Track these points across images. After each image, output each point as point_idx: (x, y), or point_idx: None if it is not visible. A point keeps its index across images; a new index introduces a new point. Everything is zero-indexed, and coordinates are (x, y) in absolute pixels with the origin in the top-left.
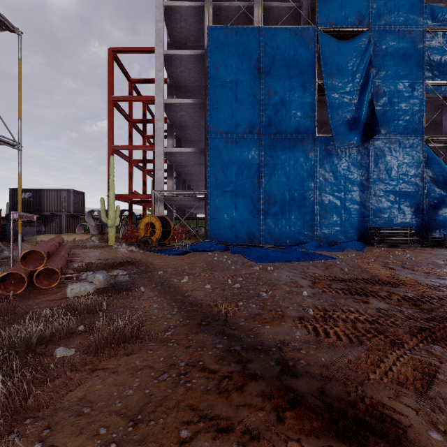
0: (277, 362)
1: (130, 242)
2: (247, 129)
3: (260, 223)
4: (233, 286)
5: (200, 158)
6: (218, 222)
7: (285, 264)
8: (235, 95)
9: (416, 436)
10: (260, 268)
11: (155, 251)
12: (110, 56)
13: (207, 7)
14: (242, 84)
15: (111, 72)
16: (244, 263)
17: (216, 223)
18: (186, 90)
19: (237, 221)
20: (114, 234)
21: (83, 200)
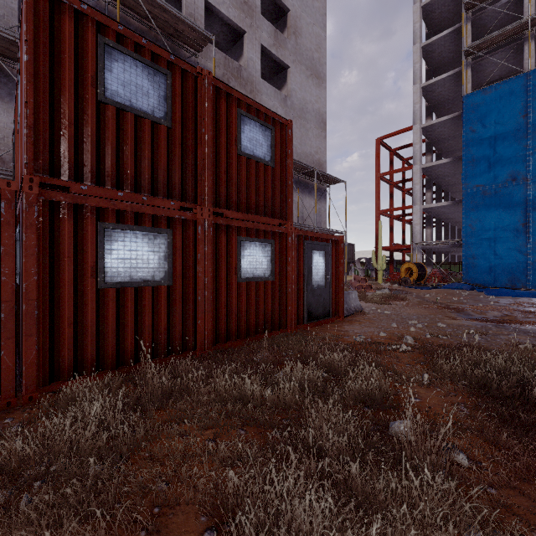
0: (445, 305)
1: (392, 282)
2: (509, 177)
3: (526, 268)
4: (453, 299)
5: (459, 207)
6: (474, 267)
7: (513, 297)
8: (494, 148)
9: (464, 310)
10: (484, 297)
11: (412, 287)
12: (377, 145)
13: (462, 79)
14: (502, 136)
15: (378, 157)
16: (477, 295)
17: (472, 267)
18: (446, 140)
19: (495, 266)
20: (381, 275)
21: (353, 250)
